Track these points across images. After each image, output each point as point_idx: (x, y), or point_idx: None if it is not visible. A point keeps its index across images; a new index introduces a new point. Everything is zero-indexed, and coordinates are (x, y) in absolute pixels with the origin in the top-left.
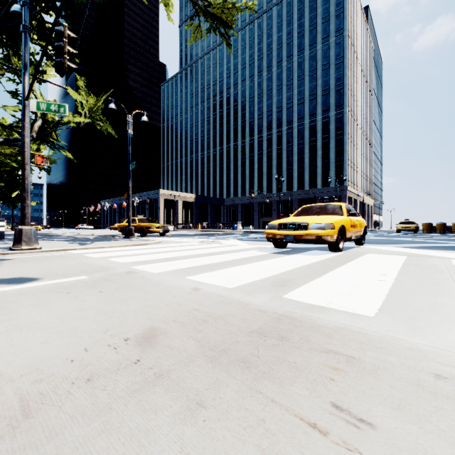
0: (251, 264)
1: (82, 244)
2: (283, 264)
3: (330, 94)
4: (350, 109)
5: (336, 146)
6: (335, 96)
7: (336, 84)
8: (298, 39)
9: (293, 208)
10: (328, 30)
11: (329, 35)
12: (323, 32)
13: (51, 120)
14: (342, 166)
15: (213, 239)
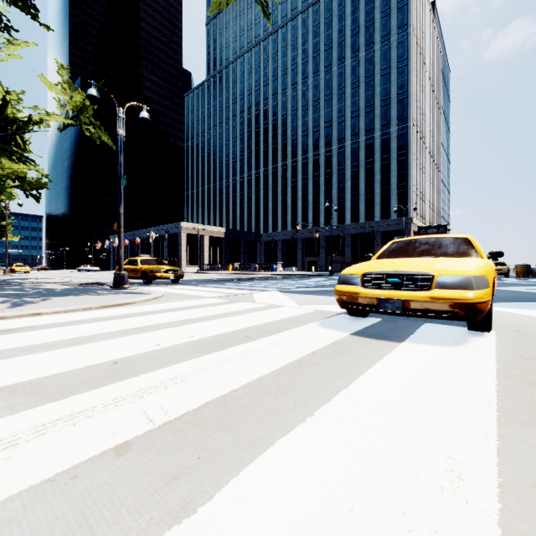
0: (329, 407)
1: (13, 306)
2: (424, 406)
3: (391, 105)
4: (415, 123)
5: (399, 169)
6: (397, 107)
7: (399, 93)
8: (352, 38)
9: (345, 245)
10: (389, 27)
11: (390, 32)
12: (383, 29)
13: (12, 118)
14: (406, 193)
15: (243, 291)
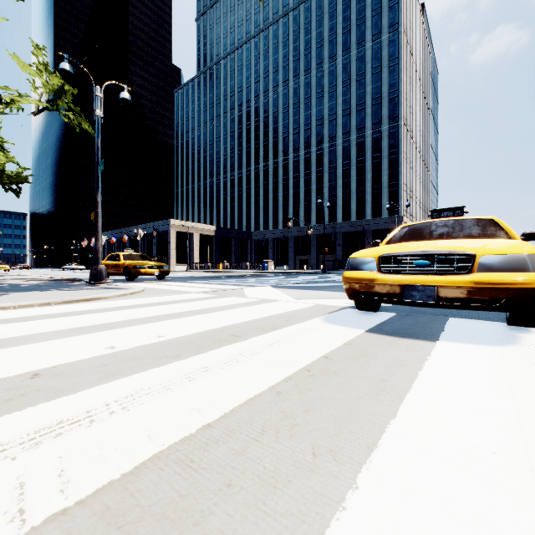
0: (380, 463)
1: None
2: None
3: (382, 104)
4: (406, 122)
5: (390, 168)
6: (388, 106)
7: (390, 92)
8: (343, 36)
9: (336, 244)
10: (380, 25)
11: (381, 31)
12: (374, 27)
13: None
14: (397, 191)
15: (232, 286)
